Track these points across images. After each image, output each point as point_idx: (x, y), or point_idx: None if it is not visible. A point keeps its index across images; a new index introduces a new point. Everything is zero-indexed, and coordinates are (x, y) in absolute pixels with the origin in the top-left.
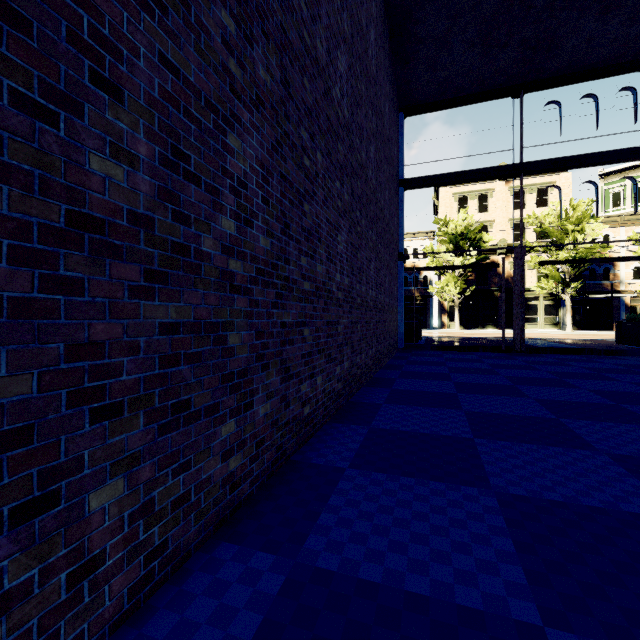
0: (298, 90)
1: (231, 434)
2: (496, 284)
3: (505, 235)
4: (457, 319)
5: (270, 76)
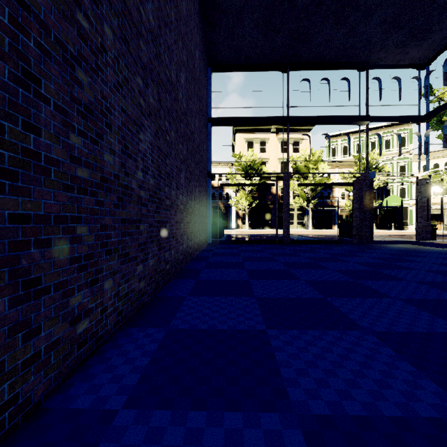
0: None
1: None
2: (270, 200)
3: (275, 168)
4: (247, 222)
5: None
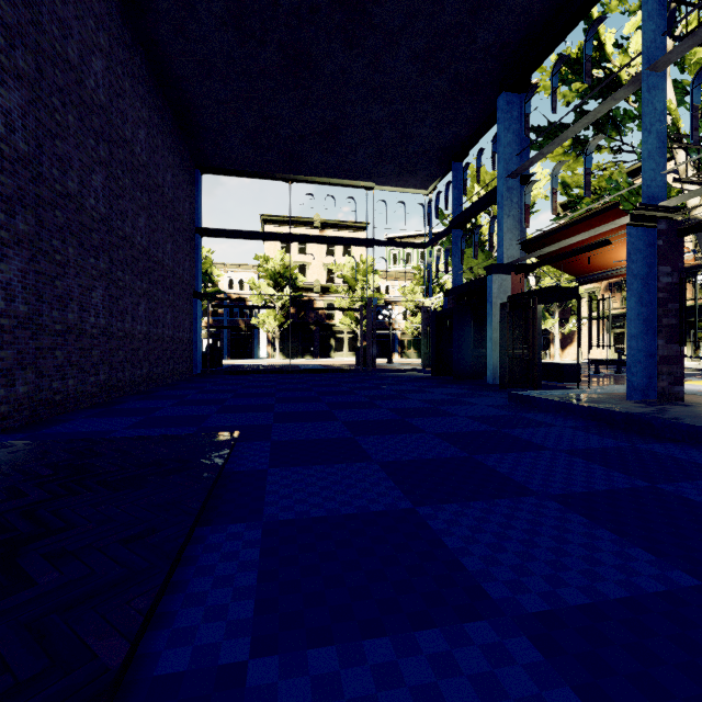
0: (51, 221)
1: (2, 395)
2: (313, 319)
3: (320, 277)
4: (278, 349)
5: (28, 225)
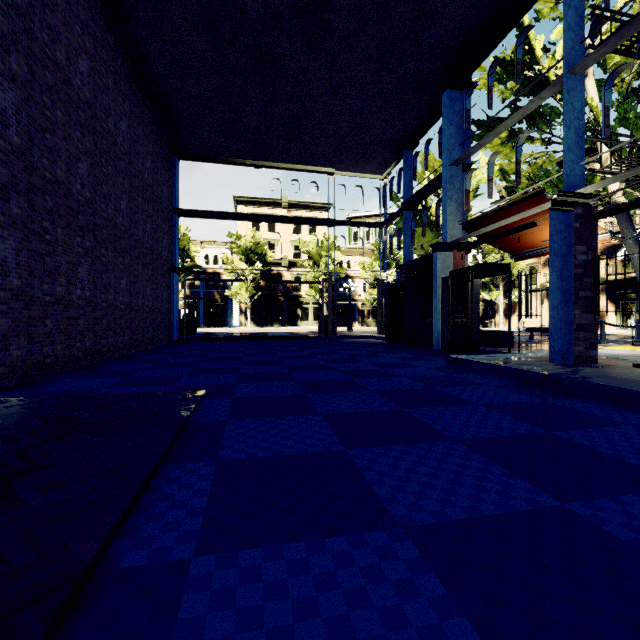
0: (41, 205)
1: None
2: (281, 291)
3: (288, 252)
4: (249, 318)
5: (21, 209)
